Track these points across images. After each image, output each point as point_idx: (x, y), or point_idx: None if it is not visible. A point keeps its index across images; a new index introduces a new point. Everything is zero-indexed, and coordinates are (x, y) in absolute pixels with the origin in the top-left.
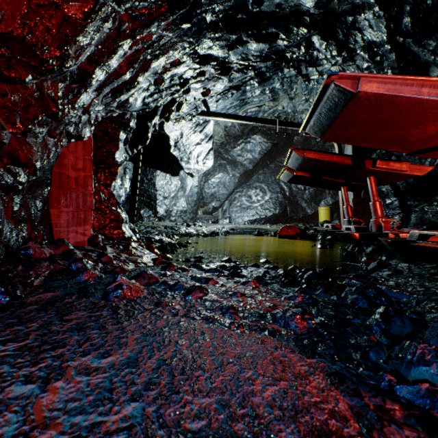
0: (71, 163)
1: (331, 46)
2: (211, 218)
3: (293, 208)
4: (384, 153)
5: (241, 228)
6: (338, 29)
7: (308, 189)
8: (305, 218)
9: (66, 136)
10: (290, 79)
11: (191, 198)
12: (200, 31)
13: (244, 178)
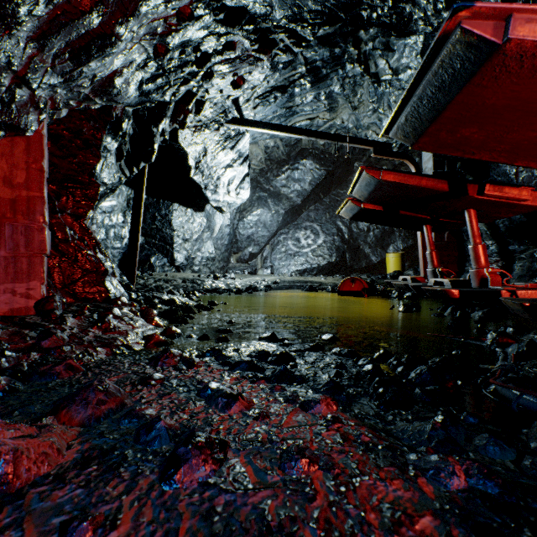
0: (2, 174)
1: None
2: (247, 268)
3: (354, 255)
4: None
5: (288, 282)
6: None
7: (372, 231)
8: (369, 268)
9: None
10: (354, 79)
11: (221, 242)
12: None
13: (291, 216)
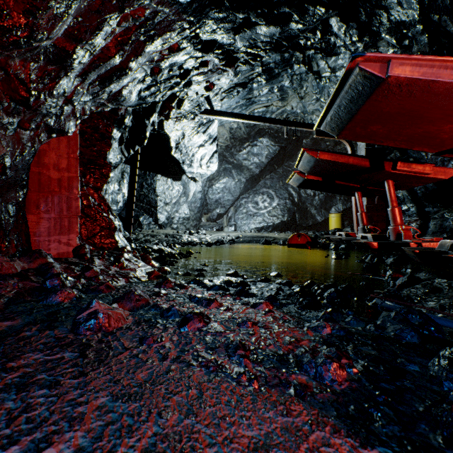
0: (53, 162)
1: (352, 30)
2: (215, 226)
3: (302, 215)
4: (398, 157)
5: (248, 237)
6: (360, 9)
7: (318, 195)
8: (315, 226)
9: (44, 130)
10: (300, 76)
11: (195, 205)
12: (202, 8)
13: (250, 184)
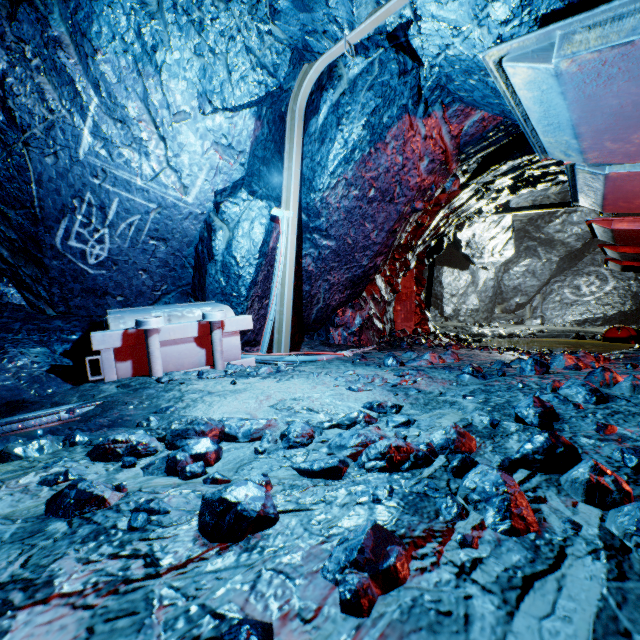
0: (403, 284)
1: None
2: (512, 318)
3: None
4: None
5: (555, 331)
6: None
7: None
8: None
9: (404, 271)
10: None
11: (485, 294)
12: (490, 194)
13: (567, 262)
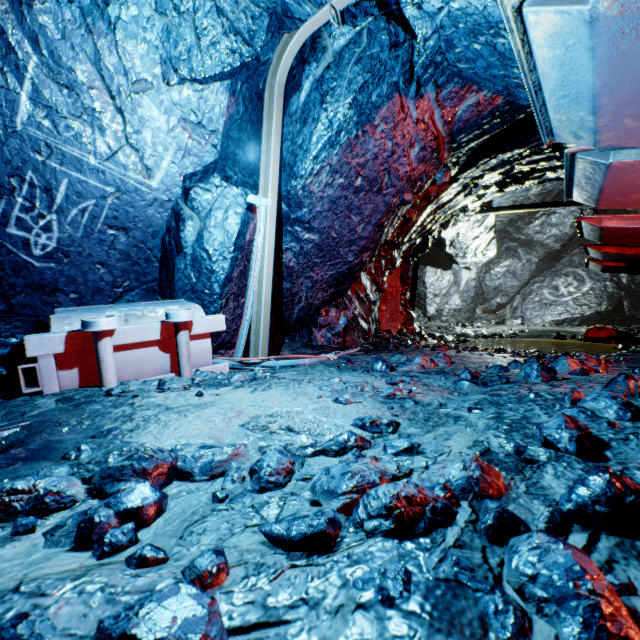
0: (388, 283)
1: None
2: (494, 318)
3: (636, 302)
4: None
5: (536, 331)
6: None
7: None
8: None
9: (389, 269)
10: None
11: (467, 294)
12: (477, 191)
13: (546, 263)
